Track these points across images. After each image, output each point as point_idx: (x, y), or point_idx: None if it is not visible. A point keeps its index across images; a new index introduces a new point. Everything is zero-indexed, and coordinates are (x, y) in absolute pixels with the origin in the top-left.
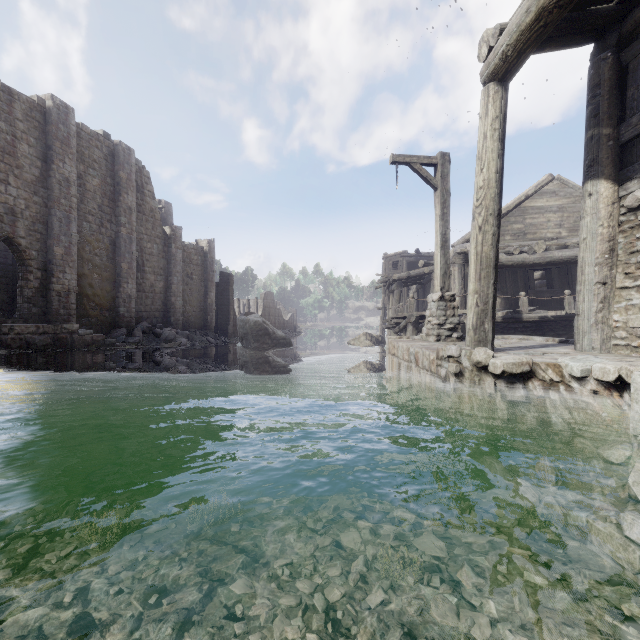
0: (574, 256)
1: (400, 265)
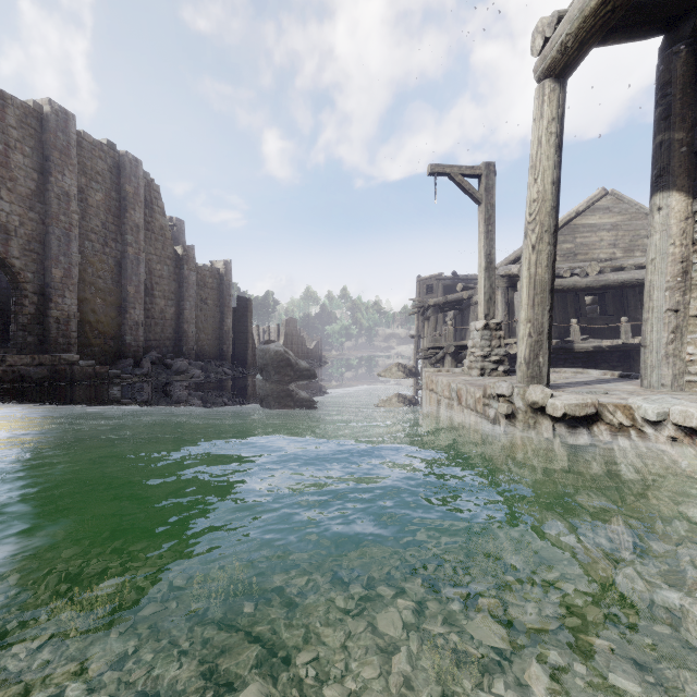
0: (631, 279)
1: (435, 289)
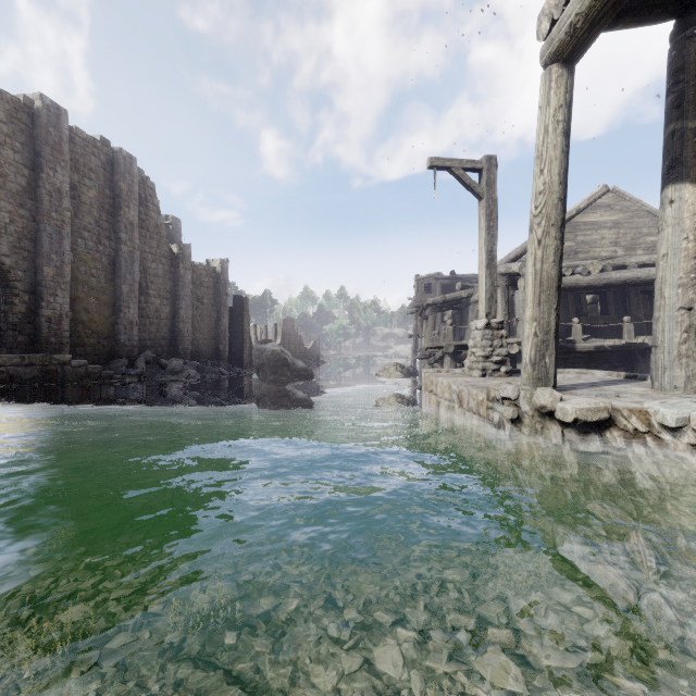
0: (634, 277)
1: (434, 288)
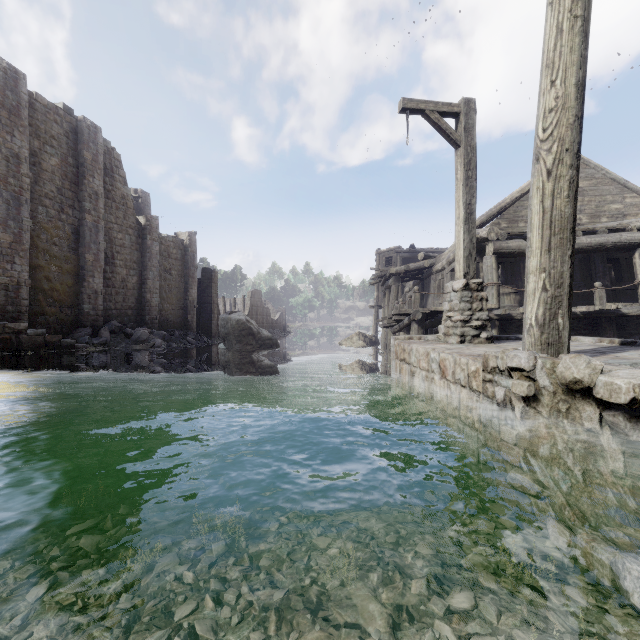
0: (605, 242)
1: (394, 261)
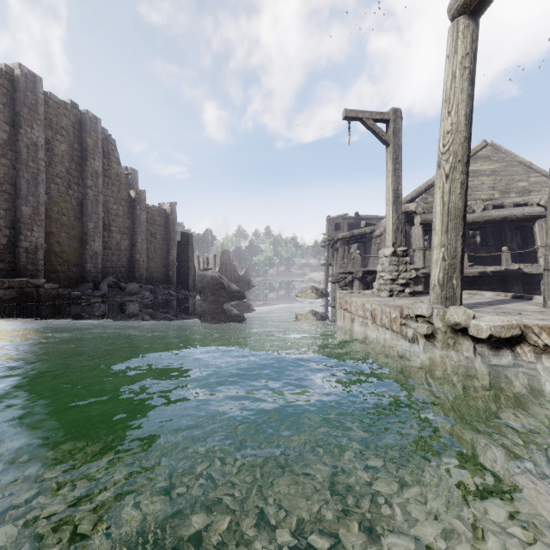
0: (511, 215)
1: (342, 226)
